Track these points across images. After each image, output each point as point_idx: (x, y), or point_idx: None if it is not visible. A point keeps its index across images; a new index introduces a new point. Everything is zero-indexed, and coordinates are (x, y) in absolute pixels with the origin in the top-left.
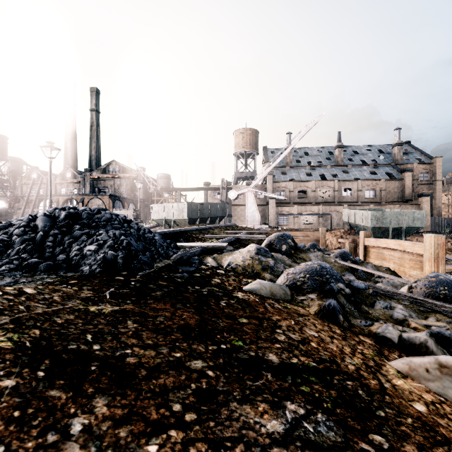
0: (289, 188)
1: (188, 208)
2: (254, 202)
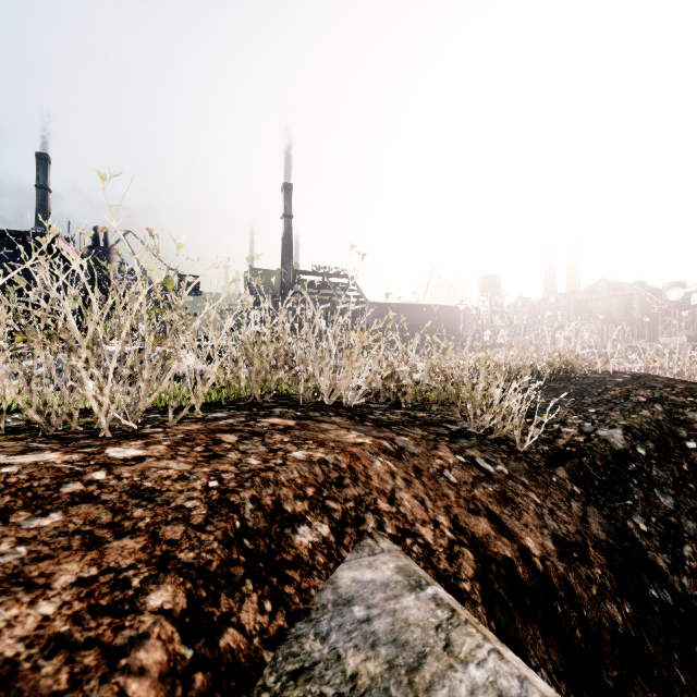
0: None
1: (688, 340)
2: None
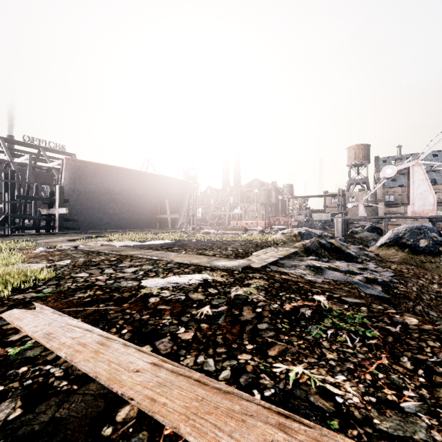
0: (398, 193)
1: (331, 215)
2: (363, 209)
